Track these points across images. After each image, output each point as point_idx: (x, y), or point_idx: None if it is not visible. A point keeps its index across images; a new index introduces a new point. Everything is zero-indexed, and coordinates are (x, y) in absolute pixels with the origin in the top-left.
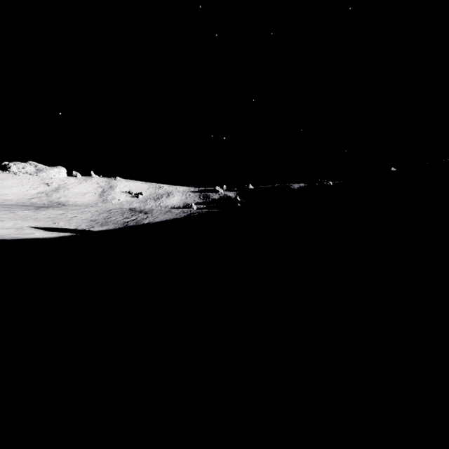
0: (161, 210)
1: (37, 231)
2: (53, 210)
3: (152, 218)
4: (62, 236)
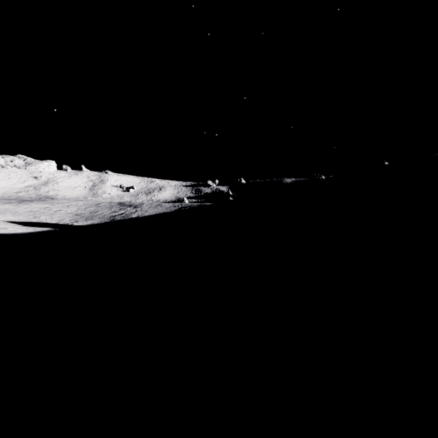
0: (151, 203)
1: (12, 226)
2: (37, 204)
3: (141, 212)
4: (37, 232)
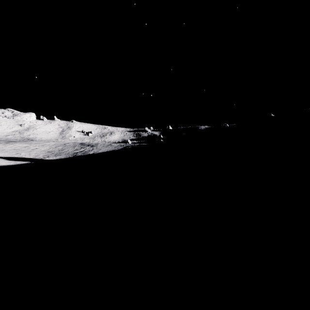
0: (104, 144)
1: None
2: (20, 144)
3: (96, 150)
4: (16, 164)
